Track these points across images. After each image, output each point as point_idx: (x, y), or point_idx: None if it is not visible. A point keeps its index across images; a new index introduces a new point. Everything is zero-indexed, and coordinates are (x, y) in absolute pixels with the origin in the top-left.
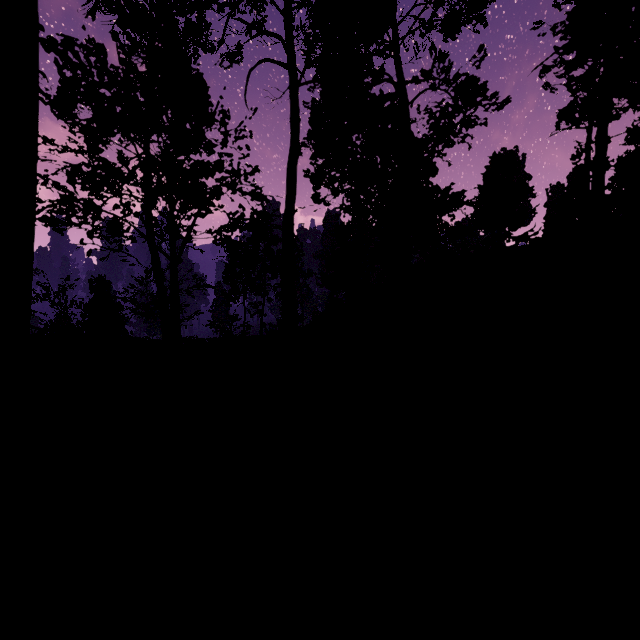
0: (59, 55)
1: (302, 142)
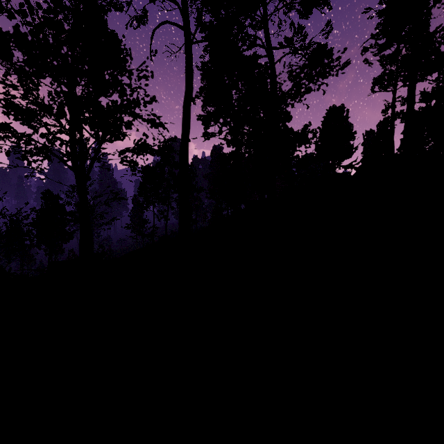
0: None
1: (196, 95)
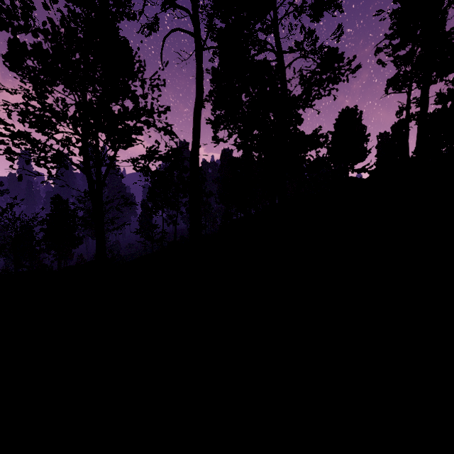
0: None
1: (205, 98)
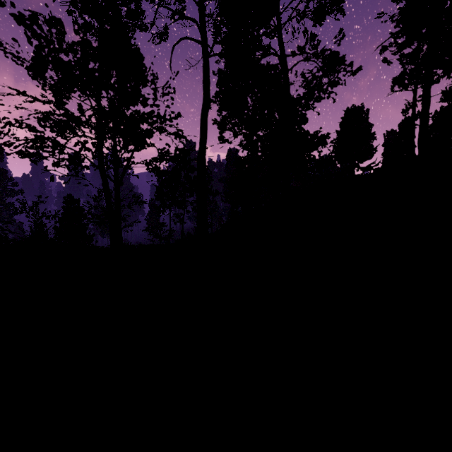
0: (27, 26)
1: (211, 99)
